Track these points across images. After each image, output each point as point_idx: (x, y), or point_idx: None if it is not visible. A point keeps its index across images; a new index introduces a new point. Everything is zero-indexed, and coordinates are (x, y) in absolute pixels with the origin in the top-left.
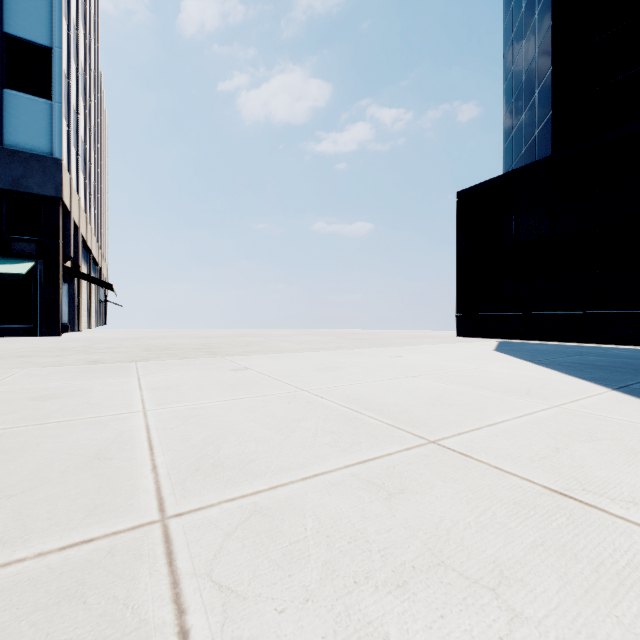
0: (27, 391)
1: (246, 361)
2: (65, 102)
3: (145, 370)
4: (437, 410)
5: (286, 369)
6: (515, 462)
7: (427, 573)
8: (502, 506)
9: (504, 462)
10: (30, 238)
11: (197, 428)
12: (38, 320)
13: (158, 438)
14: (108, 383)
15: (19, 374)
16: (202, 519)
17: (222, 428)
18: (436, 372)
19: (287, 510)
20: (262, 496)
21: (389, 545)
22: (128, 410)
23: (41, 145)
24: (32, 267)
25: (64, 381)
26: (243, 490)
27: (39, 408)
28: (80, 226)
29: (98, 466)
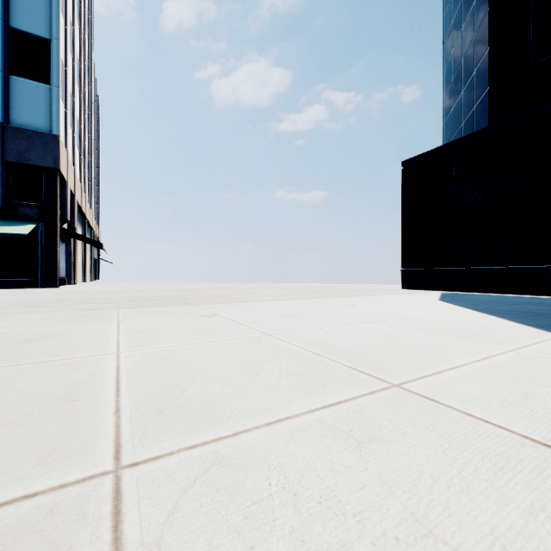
0: (15, 334)
1: (216, 309)
2: (62, 87)
3: (125, 316)
4: (396, 354)
5: (251, 316)
6: (485, 408)
7: (414, 547)
8: (484, 459)
9: (474, 408)
10: (32, 204)
11: (165, 370)
12: (39, 274)
13: (126, 379)
14: (90, 327)
15: (13, 319)
16: (158, 470)
17: (189, 370)
18: (389, 319)
19: (250, 460)
20: (224, 443)
21: (365, 507)
22: (103, 352)
23: (42, 123)
24: (34, 229)
25: (51, 325)
26: (205, 436)
27: (22, 350)
28: (75, 194)
29: (62, 408)
